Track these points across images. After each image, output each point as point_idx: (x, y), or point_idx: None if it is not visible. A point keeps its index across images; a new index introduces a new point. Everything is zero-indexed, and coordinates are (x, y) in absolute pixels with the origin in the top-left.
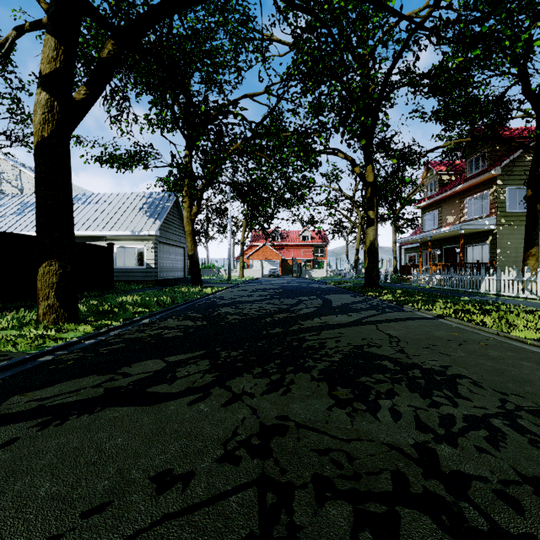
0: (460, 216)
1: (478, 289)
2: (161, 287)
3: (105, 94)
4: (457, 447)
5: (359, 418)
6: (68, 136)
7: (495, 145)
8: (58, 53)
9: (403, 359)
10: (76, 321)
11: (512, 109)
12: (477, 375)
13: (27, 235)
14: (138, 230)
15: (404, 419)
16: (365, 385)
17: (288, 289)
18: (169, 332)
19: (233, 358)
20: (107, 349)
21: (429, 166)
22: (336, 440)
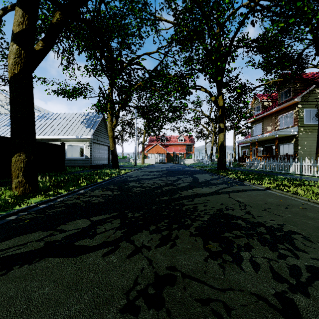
0: (275, 126)
1: (288, 171)
2: (94, 169)
3: (58, 50)
4: (310, 297)
5: (228, 269)
6: (31, 73)
7: (297, 83)
8: (24, 19)
9: (251, 219)
10: (37, 192)
11: (308, 61)
12: (305, 231)
13: (9, 138)
14: (80, 135)
15: (262, 270)
16: (228, 239)
17: (171, 171)
18: (95, 199)
19: (136, 218)
20: (53, 211)
21: (256, 97)
22: (214, 290)
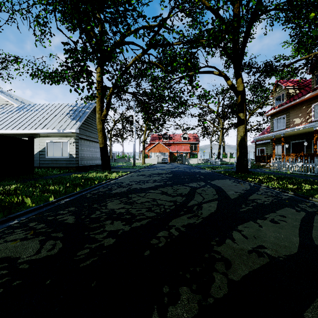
0: (307, 118)
1: None
2: (79, 172)
3: None
4: None
5: None
6: None
7: None
8: None
9: None
10: None
11: None
12: None
13: None
14: (63, 129)
15: None
16: None
17: (177, 174)
18: None
19: None
20: None
21: (277, 84)
22: None
